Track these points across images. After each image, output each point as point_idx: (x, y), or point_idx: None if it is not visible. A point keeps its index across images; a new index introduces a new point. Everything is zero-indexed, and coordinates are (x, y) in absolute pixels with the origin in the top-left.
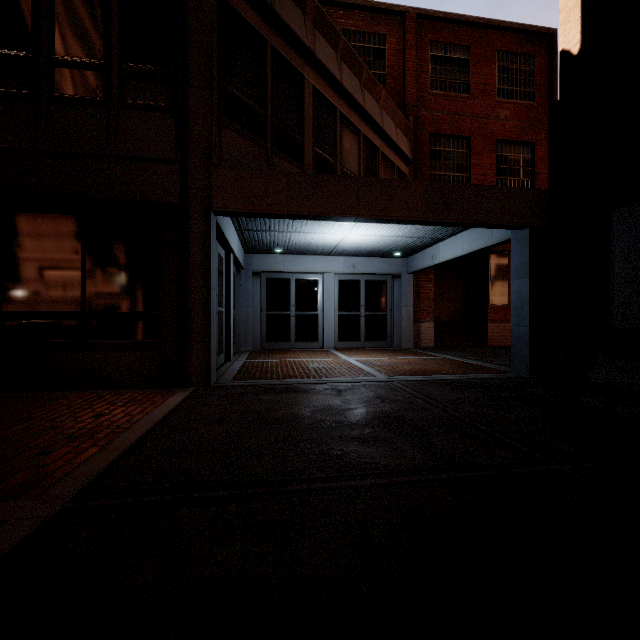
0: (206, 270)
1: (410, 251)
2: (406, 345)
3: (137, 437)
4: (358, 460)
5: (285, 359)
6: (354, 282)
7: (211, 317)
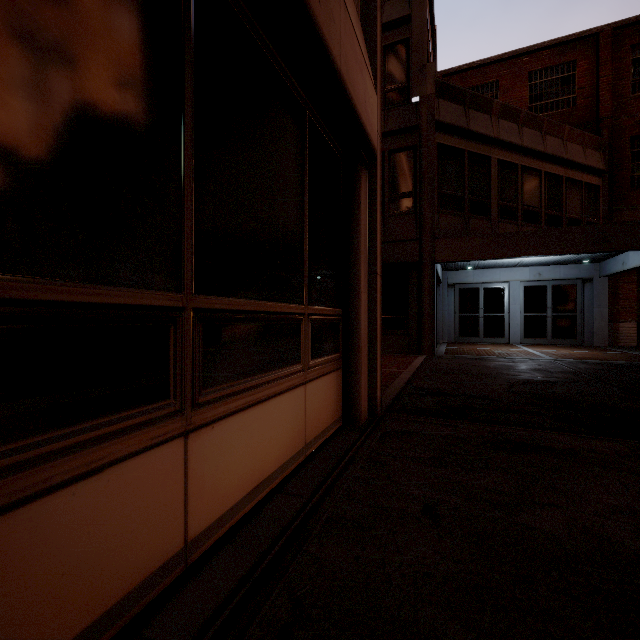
0: (432, 294)
1: (599, 258)
2: (599, 343)
3: (418, 364)
4: (513, 374)
5: (476, 348)
6: (540, 287)
7: (434, 319)
